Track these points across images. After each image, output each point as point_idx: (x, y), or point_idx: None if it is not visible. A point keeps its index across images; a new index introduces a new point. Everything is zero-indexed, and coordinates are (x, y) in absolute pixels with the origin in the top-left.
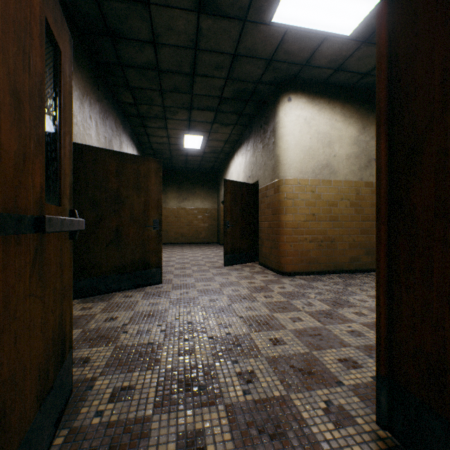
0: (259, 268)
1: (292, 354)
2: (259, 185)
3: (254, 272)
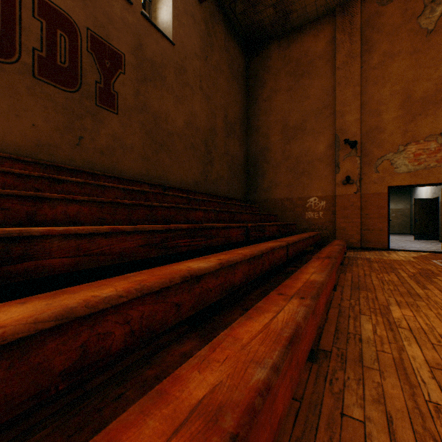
0: (437, 242)
1: (431, 249)
2: (438, 199)
3: (432, 243)
